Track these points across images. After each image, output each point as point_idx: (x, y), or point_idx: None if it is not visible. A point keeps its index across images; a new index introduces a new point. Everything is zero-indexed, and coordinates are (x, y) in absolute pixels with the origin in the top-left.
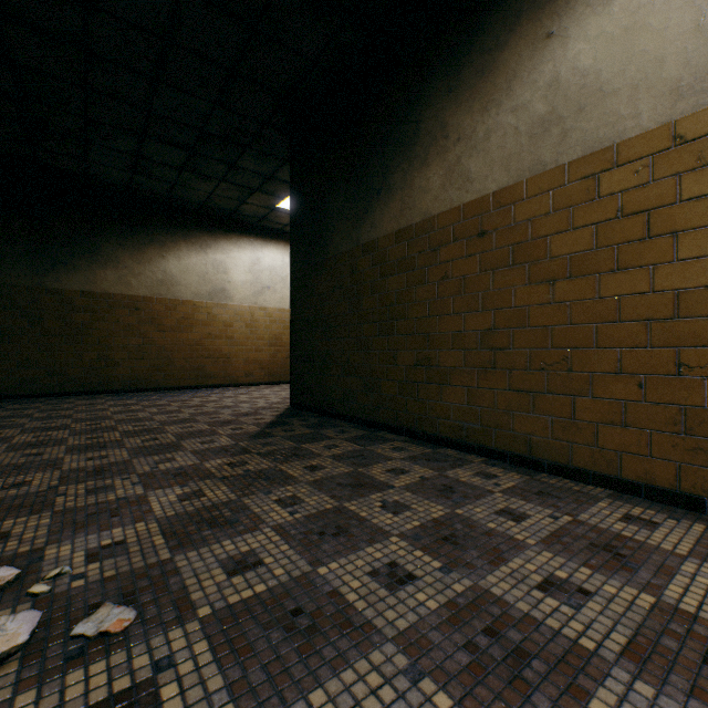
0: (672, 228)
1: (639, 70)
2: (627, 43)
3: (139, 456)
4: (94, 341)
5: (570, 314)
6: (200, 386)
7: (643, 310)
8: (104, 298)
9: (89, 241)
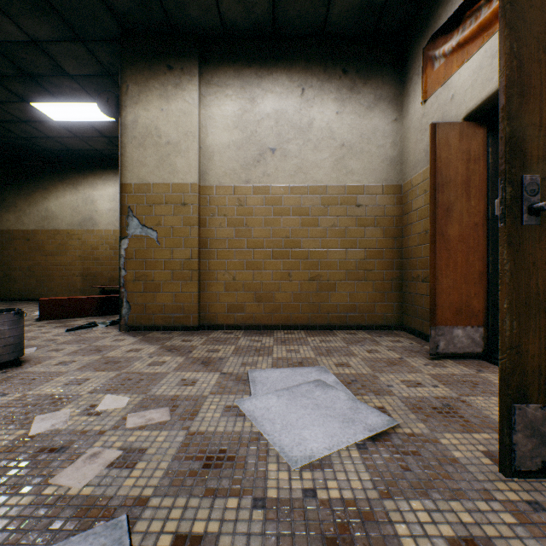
0: (68, 249)
1: (64, 217)
2: (62, 210)
3: None
4: None
5: (51, 264)
6: None
7: (64, 264)
8: None
9: None
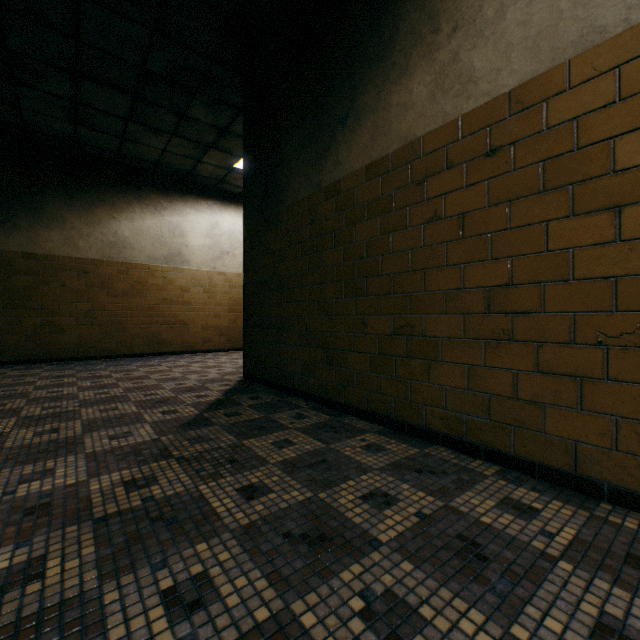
0: None
1: None
2: None
3: (7, 465)
4: (37, 306)
5: None
6: (155, 353)
7: None
8: (48, 260)
9: (30, 199)
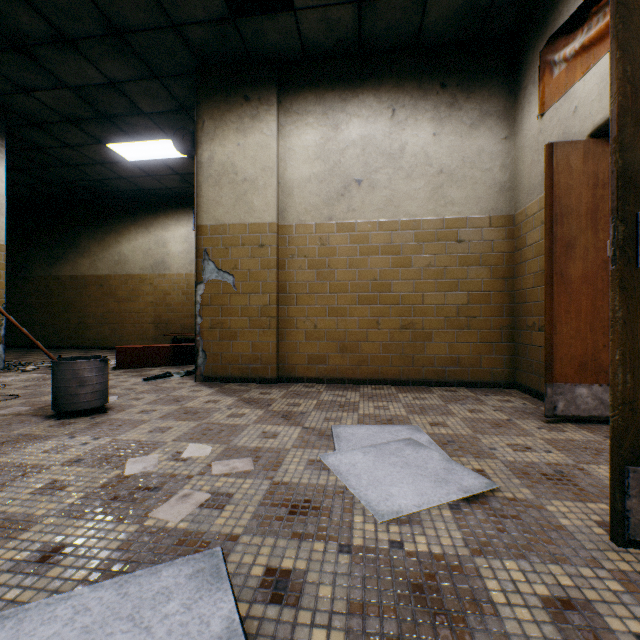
0: (140, 295)
1: (136, 261)
2: (134, 254)
3: None
4: None
5: (124, 311)
6: None
7: (136, 311)
8: None
9: None
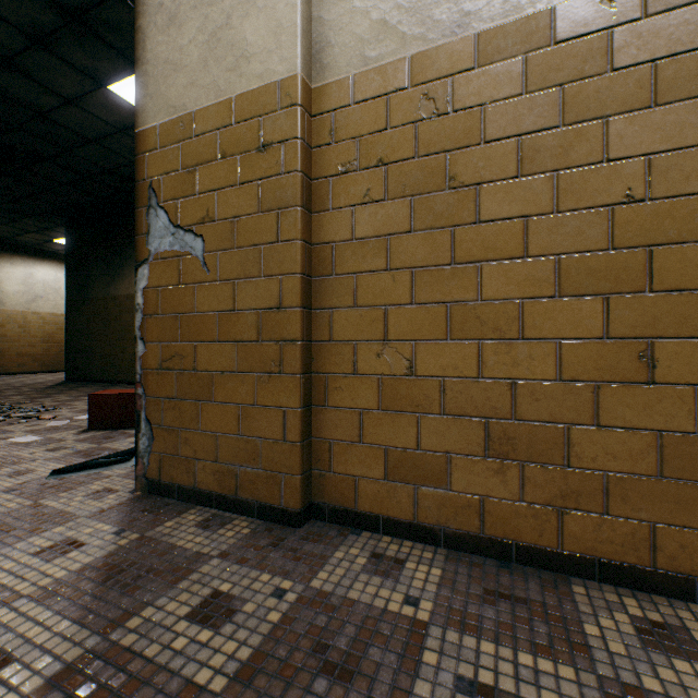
0: None
1: None
2: None
3: None
4: None
5: None
6: None
7: None
8: None
9: None
